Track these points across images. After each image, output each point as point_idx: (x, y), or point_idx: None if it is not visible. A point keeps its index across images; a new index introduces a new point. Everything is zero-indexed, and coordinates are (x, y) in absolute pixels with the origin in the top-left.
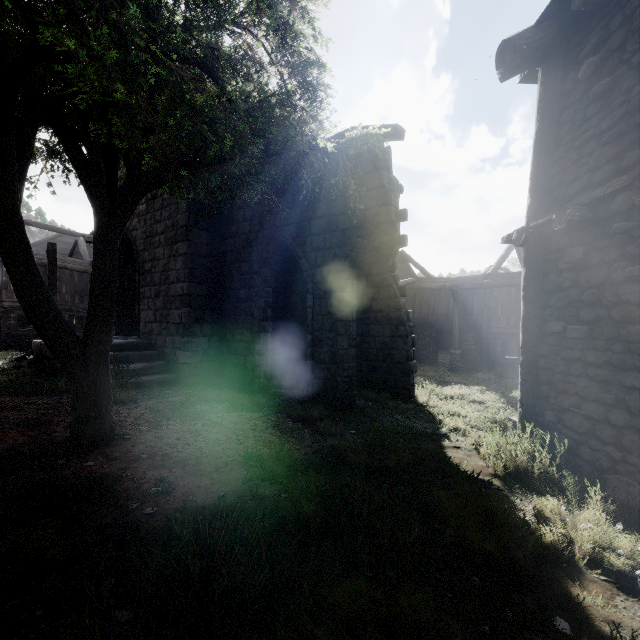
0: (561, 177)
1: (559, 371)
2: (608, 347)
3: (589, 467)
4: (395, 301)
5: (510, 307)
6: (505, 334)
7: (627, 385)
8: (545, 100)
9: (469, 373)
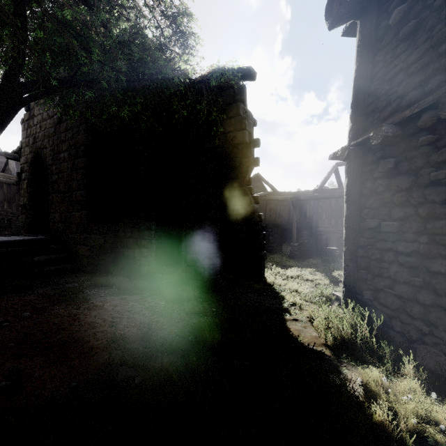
0: (375, 104)
1: (375, 259)
2: (416, 239)
3: (400, 337)
4: (250, 206)
5: (331, 213)
6: (328, 231)
7: (433, 270)
8: (363, 45)
9: (303, 259)
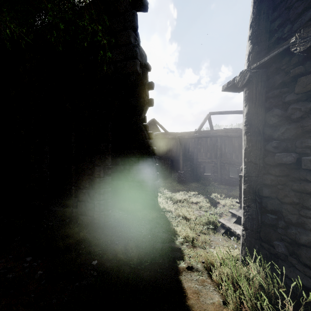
0: (285, 16)
1: (290, 202)
2: None
3: None
4: (145, 141)
5: (207, 148)
6: (205, 162)
7: None
8: None
9: (187, 183)
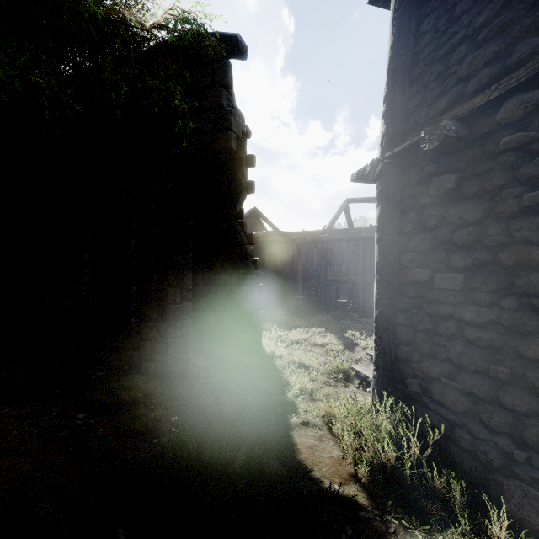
0: (422, 96)
1: (423, 329)
2: (496, 302)
3: (470, 460)
4: (242, 248)
5: (342, 258)
6: (338, 281)
7: (530, 356)
8: (402, 8)
9: (310, 315)
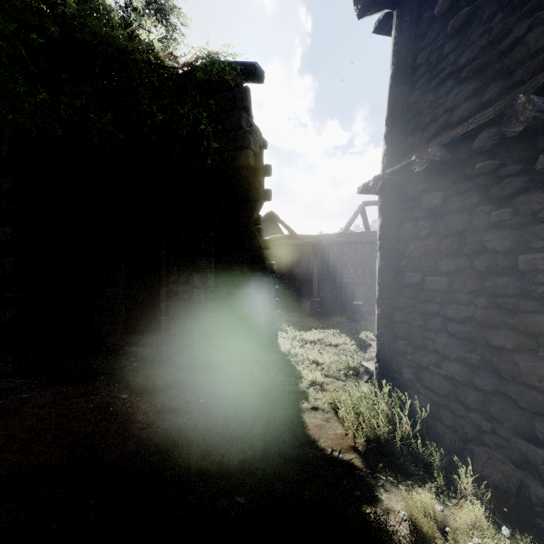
0: (417, 121)
1: (416, 325)
2: (471, 301)
3: (451, 434)
4: (259, 253)
5: (357, 261)
6: (354, 283)
7: (495, 345)
8: (400, 42)
9: (326, 317)
